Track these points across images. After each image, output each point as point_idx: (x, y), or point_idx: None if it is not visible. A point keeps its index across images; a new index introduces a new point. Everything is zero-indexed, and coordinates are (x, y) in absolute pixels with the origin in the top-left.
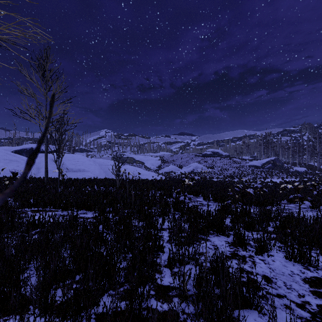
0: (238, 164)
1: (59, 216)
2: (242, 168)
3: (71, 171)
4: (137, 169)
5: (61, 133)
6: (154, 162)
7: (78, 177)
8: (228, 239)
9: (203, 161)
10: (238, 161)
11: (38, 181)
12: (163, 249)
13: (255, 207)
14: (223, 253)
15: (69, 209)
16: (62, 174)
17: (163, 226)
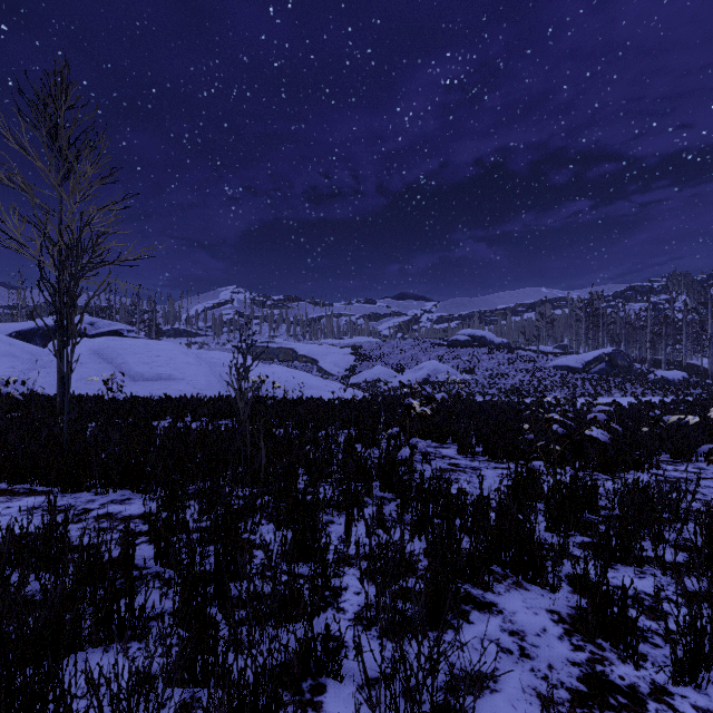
0: (529, 364)
1: (44, 510)
2: (540, 372)
3: (139, 380)
4: (297, 374)
5: (74, 276)
6: (339, 358)
7: (155, 393)
8: (555, 600)
9: (450, 357)
10: (530, 356)
11: (46, 404)
12: (339, 666)
13: (598, 474)
14: (556, 675)
15: (83, 486)
16: (109, 388)
17: (345, 558)
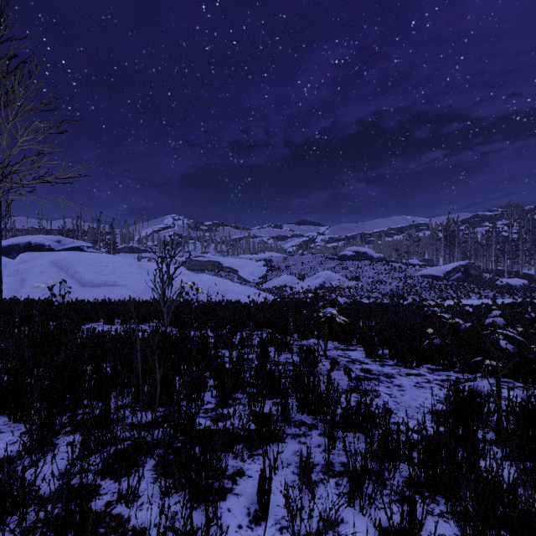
0: (402, 273)
1: None
2: (410, 279)
3: (88, 286)
4: (220, 281)
5: None
6: (254, 269)
7: (100, 297)
8: None
9: (340, 268)
10: (402, 267)
11: None
12: None
13: (511, 382)
14: None
15: None
16: (52, 293)
17: None
